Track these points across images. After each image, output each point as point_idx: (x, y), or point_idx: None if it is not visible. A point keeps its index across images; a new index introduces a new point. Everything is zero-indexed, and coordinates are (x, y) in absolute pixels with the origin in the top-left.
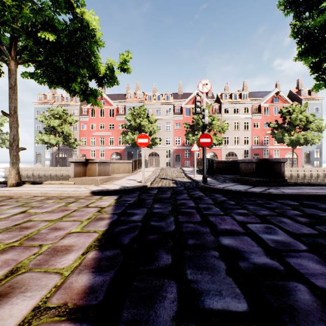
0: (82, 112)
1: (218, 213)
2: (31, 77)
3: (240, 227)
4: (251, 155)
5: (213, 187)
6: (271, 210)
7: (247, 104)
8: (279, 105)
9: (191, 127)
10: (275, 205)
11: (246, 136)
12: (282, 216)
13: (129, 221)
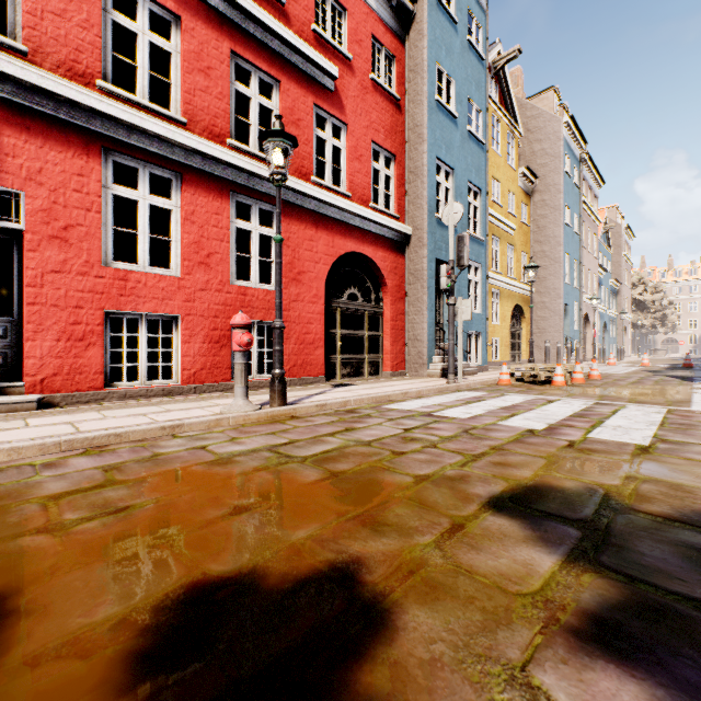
0: None
1: None
2: None
3: None
4: None
5: None
6: None
7: None
8: None
9: None
10: None
11: None
12: None
13: None
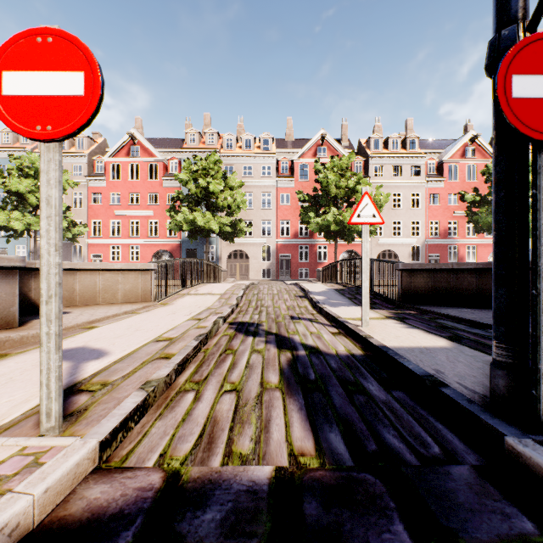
0: (94, 170)
1: None
2: None
3: None
4: (425, 256)
5: None
6: None
7: (417, 158)
8: (476, 161)
9: (312, 199)
10: None
11: (415, 221)
12: None
13: None
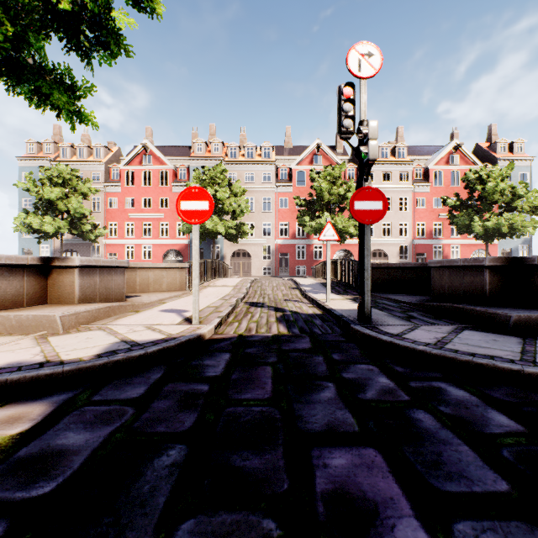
0: (110, 177)
1: None
2: None
3: None
4: (413, 255)
5: (410, 344)
6: None
7: (405, 165)
8: (460, 168)
9: (308, 204)
10: None
11: (403, 222)
12: None
13: None
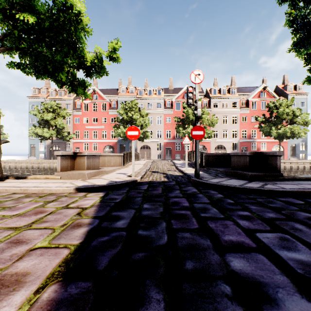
0: (76, 106)
1: (217, 216)
2: (18, 67)
3: (248, 238)
4: (239, 148)
5: (207, 182)
6: (277, 212)
7: (235, 98)
8: (266, 99)
9: (181, 120)
10: (279, 204)
11: (234, 130)
12: (293, 220)
13: (112, 228)
